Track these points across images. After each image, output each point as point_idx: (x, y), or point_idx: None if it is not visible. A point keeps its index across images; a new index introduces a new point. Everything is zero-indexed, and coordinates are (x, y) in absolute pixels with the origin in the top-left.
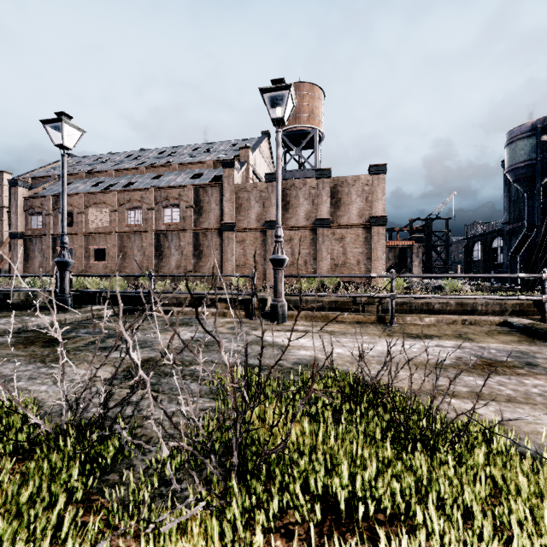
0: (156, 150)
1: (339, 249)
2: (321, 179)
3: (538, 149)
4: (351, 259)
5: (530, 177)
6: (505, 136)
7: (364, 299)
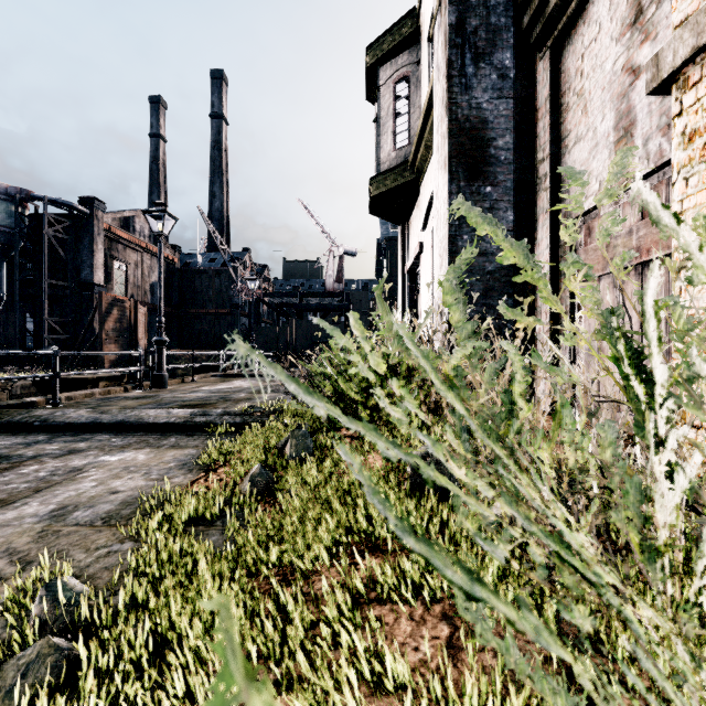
0: None
1: None
2: None
3: (17, 219)
4: None
5: (3, 245)
6: None
7: None
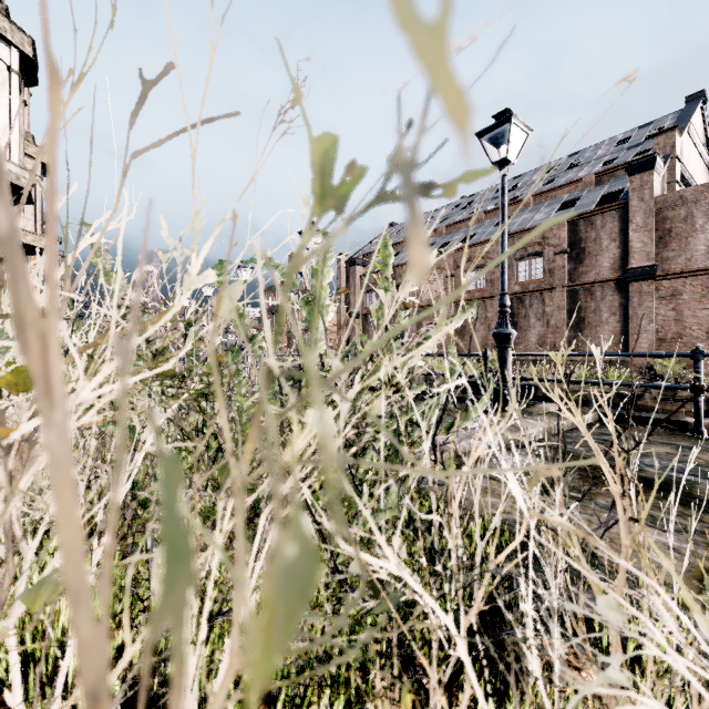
0: (490, 190)
1: None
2: None
3: None
4: None
5: None
6: None
7: None
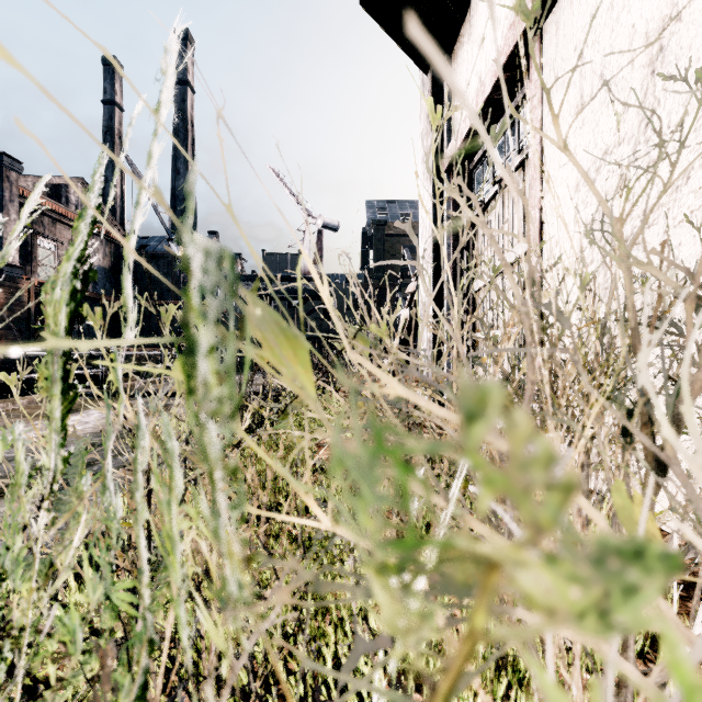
0: None
1: None
2: None
3: None
4: None
5: None
6: None
7: None
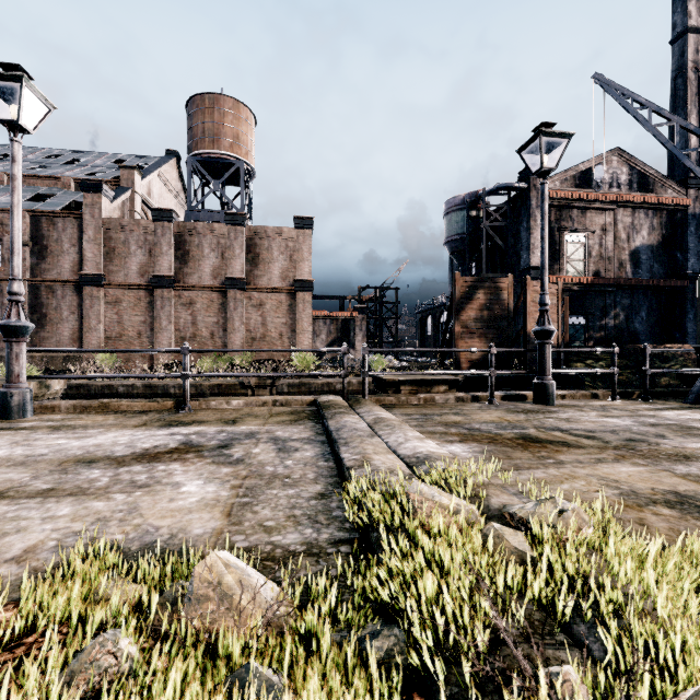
0: None
1: (258, 318)
2: (233, 227)
3: (467, 223)
4: (273, 331)
5: (463, 251)
6: (444, 206)
7: (253, 381)
